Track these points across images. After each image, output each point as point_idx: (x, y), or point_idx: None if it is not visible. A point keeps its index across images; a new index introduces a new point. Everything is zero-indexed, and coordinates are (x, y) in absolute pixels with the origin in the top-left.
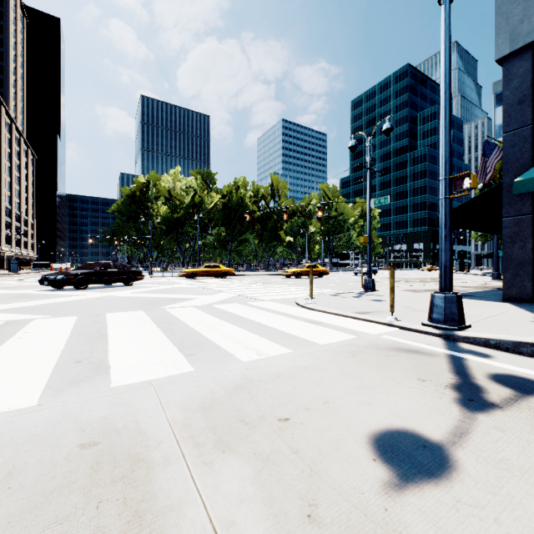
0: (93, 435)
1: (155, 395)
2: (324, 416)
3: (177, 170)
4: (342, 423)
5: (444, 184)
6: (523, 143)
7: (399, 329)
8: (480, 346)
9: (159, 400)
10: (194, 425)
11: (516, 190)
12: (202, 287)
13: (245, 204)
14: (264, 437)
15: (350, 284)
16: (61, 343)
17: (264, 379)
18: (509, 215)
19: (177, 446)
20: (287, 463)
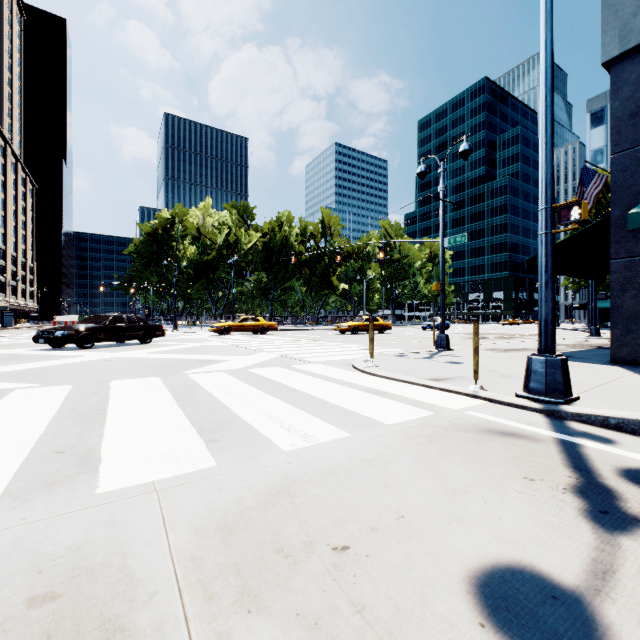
0: (54, 581)
1: (157, 507)
2: (399, 542)
3: (207, 203)
4: (426, 554)
5: (544, 216)
6: (636, 167)
7: (486, 403)
8: (596, 426)
9: (162, 516)
10: (209, 559)
11: (632, 224)
12: (236, 345)
13: (290, 245)
14: (312, 582)
15: (418, 341)
16: (42, 424)
17: (313, 478)
18: (618, 257)
19: (178, 601)
20: (347, 634)
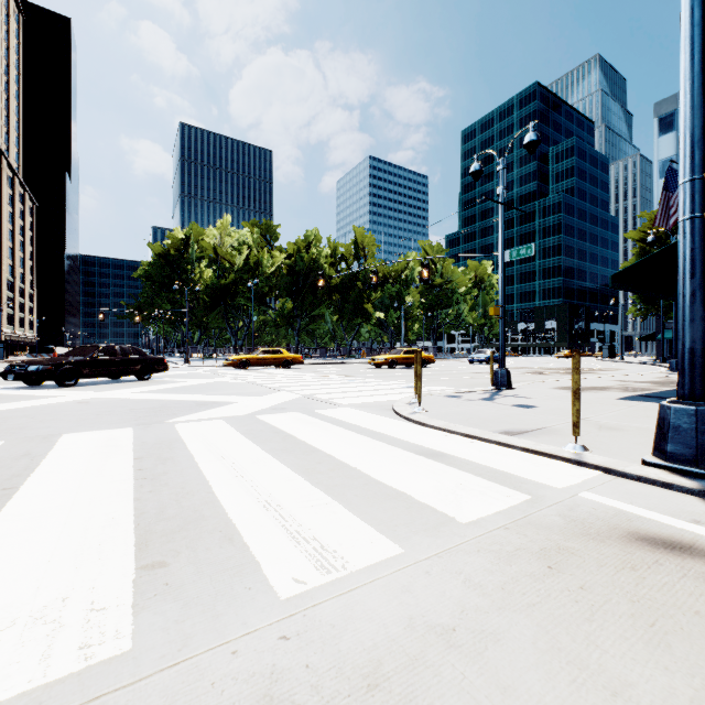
0: None
1: None
2: None
3: (225, 220)
4: None
5: (690, 191)
6: None
7: (601, 474)
8: None
9: None
10: None
11: None
12: (252, 382)
13: (319, 267)
14: None
15: (469, 377)
16: None
17: (330, 703)
18: None
19: None
20: None
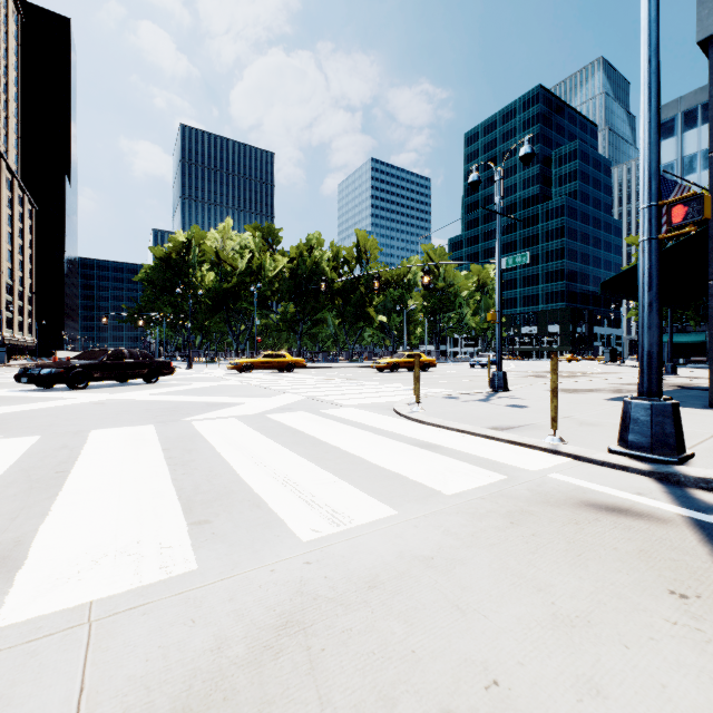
0: None
1: (79, 661)
2: None
3: (228, 224)
4: None
5: (648, 216)
6: None
7: (572, 460)
8: None
9: (81, 683)
10: None
11: None
12: (257, 385)
13: (321, 271)
14: None
15: (469, 380)
16: None
17: (343, 595)
18: None
19: None
20: None
